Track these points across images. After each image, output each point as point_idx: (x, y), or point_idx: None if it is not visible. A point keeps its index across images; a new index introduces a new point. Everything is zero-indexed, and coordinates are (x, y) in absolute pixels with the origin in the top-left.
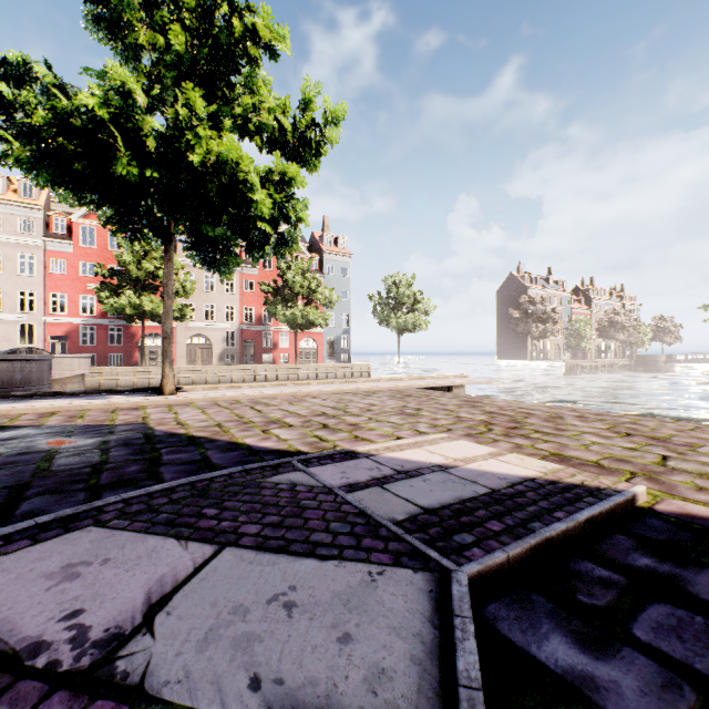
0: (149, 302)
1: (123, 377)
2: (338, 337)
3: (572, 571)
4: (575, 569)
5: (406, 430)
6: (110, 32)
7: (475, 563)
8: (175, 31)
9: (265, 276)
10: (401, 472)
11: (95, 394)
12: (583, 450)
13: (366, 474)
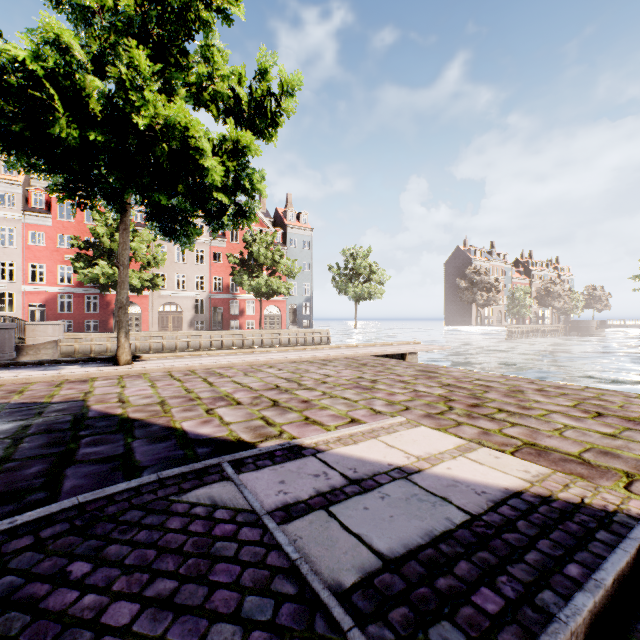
0: None
1: (97, 342)
2: (300, 304)
3: None
4: None
5: (360, 409)
6: None
7: None
8: None
9: (232, 248)
10: (353, 481)
11: (50, 364)
12: (558, 437)
13: (309, 486)
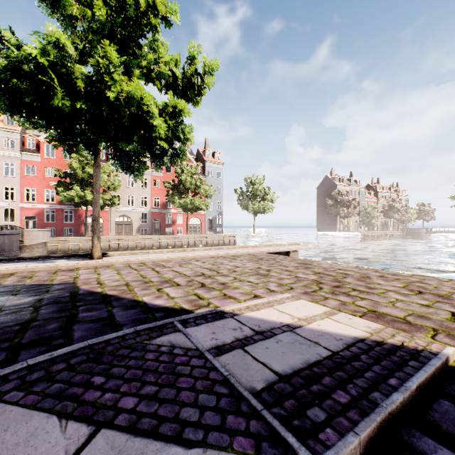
0: (90, 194)
1: (73, 243)
2: (215, 217)
3: (417, 450)
4: (419, 448)
5: (260, 288)
6: (53, 7)
7: (332, 452)
8: (98, 6)
9: (167, 177)
10: (258, 332)
11: (46, 259)
12: (391, 307)
13: (231, 335)
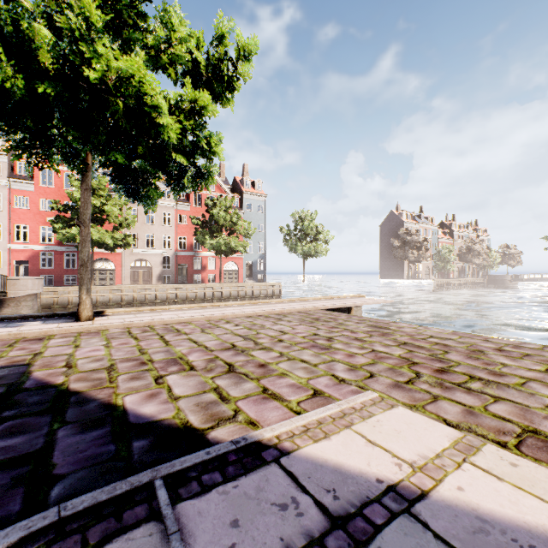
0: (96, 233)
1: (74, 295)
2: (255, 261)
3: None
4: None
5: (322, 376)
6: None
7: None
8: None
9: (195, 211)
10: (336, 521)
11: (13, 320)
12: None
13: (274, 533)
